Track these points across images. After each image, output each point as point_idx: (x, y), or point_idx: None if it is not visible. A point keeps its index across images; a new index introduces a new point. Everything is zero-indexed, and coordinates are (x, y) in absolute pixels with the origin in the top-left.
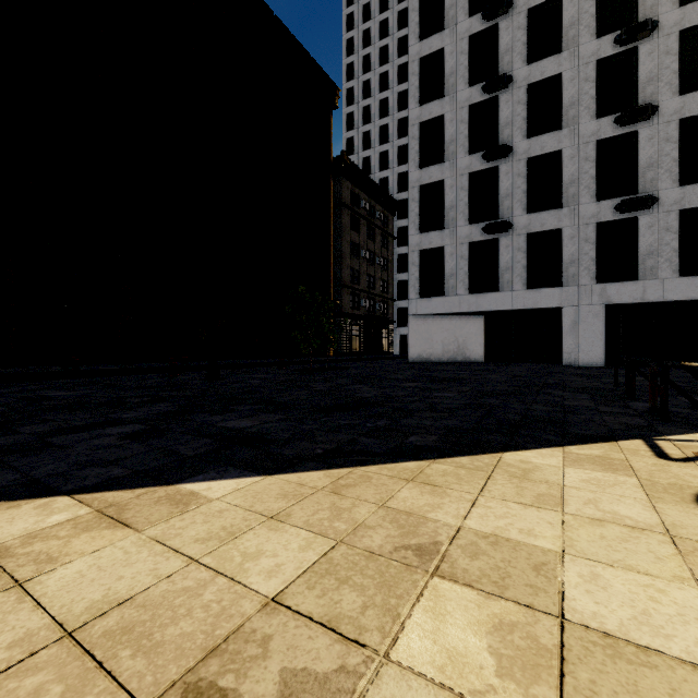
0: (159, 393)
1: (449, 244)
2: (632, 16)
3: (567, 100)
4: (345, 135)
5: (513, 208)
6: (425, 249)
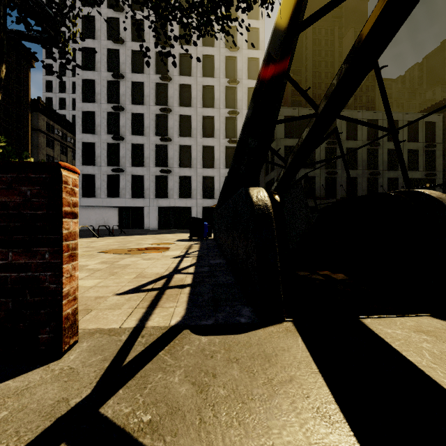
0: None
1: (98, 174)
2: (167, 102)
3: (146, 125)
4: (45, 77)
5: (126, 163)
6: (85, 174)
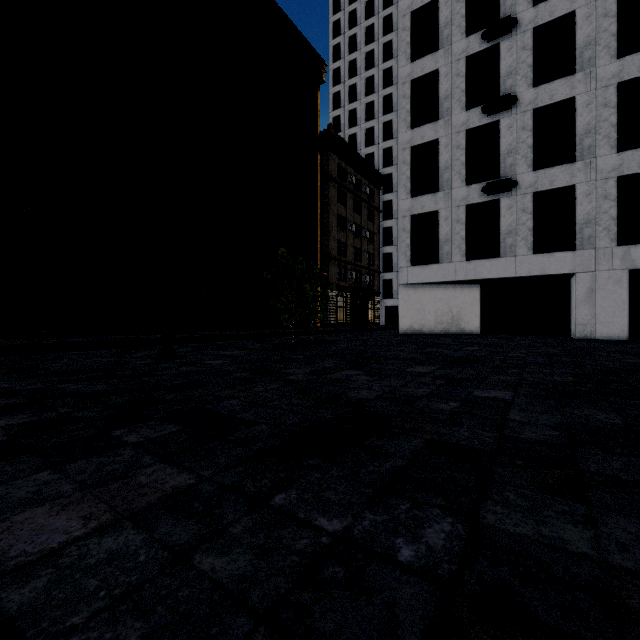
0: (58, 385)
1: (444, 208)
2: None
3: (582, 41)
4: (331, 114)
5: (516, 165)
6: (417, 214)
